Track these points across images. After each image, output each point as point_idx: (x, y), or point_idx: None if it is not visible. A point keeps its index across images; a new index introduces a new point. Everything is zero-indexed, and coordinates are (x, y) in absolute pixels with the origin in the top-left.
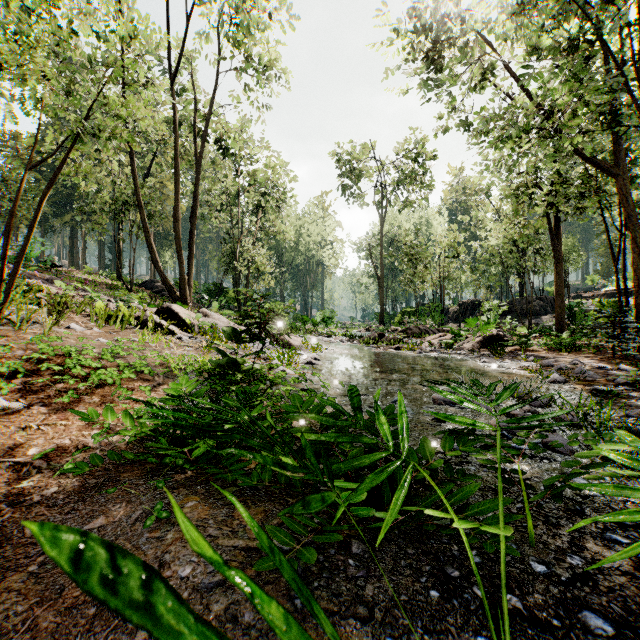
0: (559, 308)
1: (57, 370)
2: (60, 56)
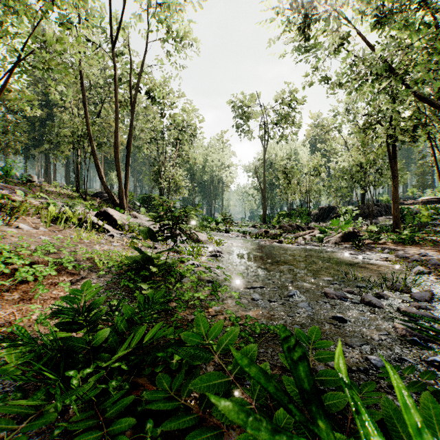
0: (395, 211)
1: None
2: None
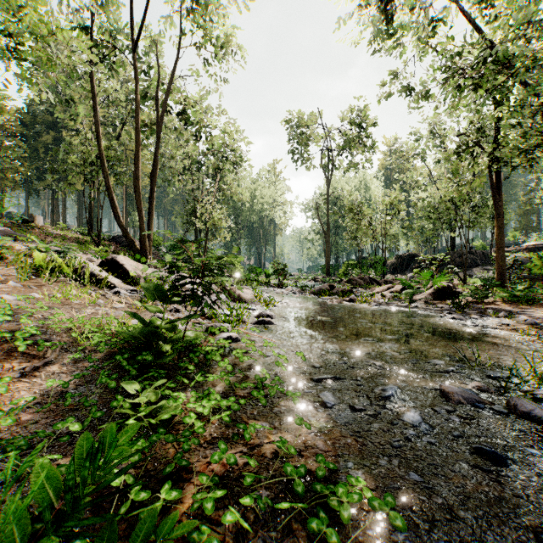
0: (500, 260)
1: None
2: None
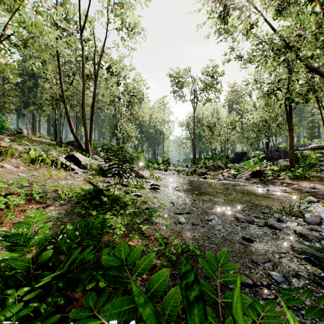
0: (291, 155)
1: None
2: None
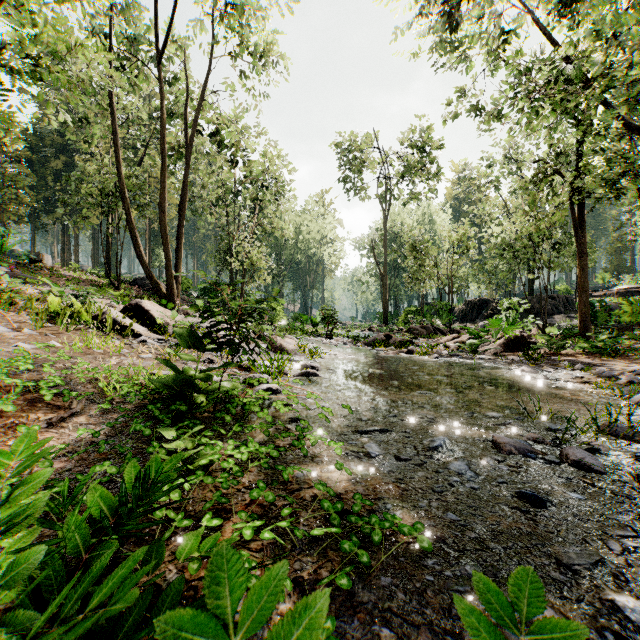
0: (583, 306)
1: None
2: None
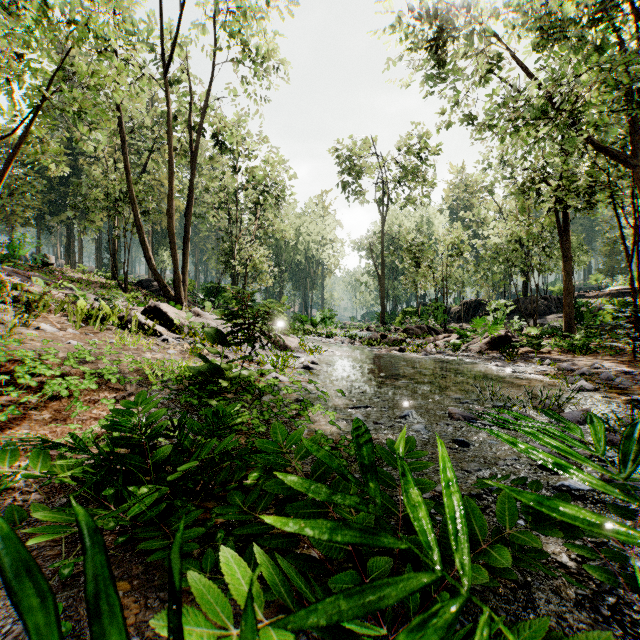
0: (568, 308)
1: (8, 379)
2: (15, 14)
